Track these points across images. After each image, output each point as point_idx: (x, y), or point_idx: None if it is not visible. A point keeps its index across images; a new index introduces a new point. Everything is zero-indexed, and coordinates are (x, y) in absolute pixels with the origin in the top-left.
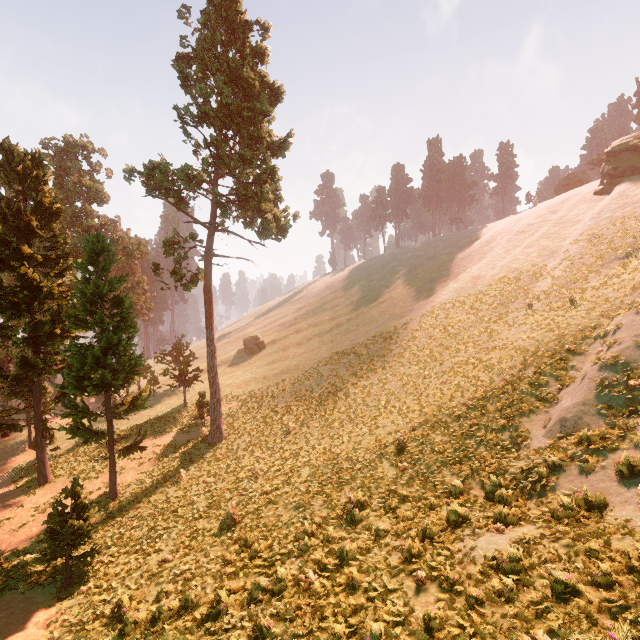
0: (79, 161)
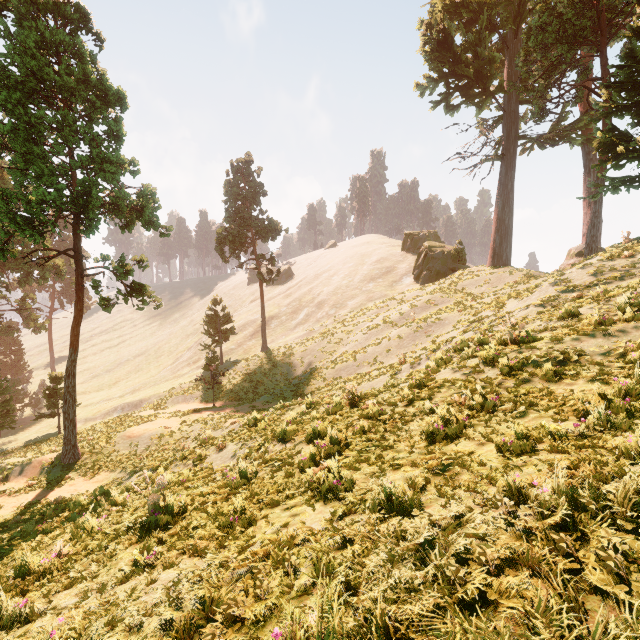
0: None
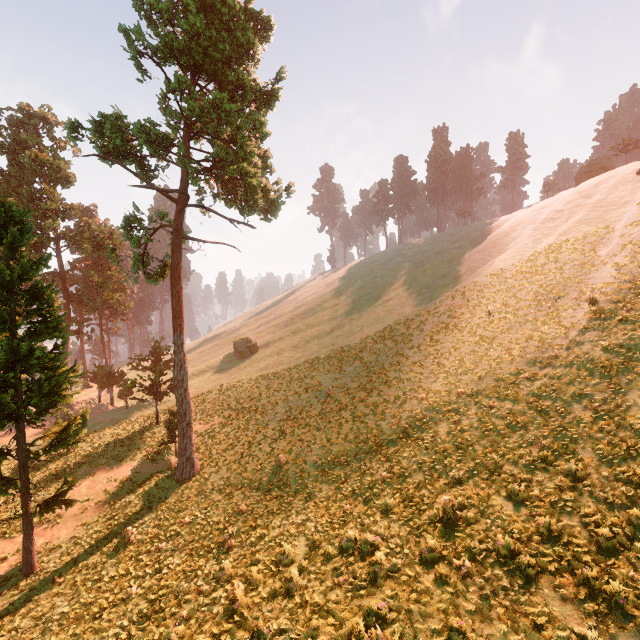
0: (40, 136)
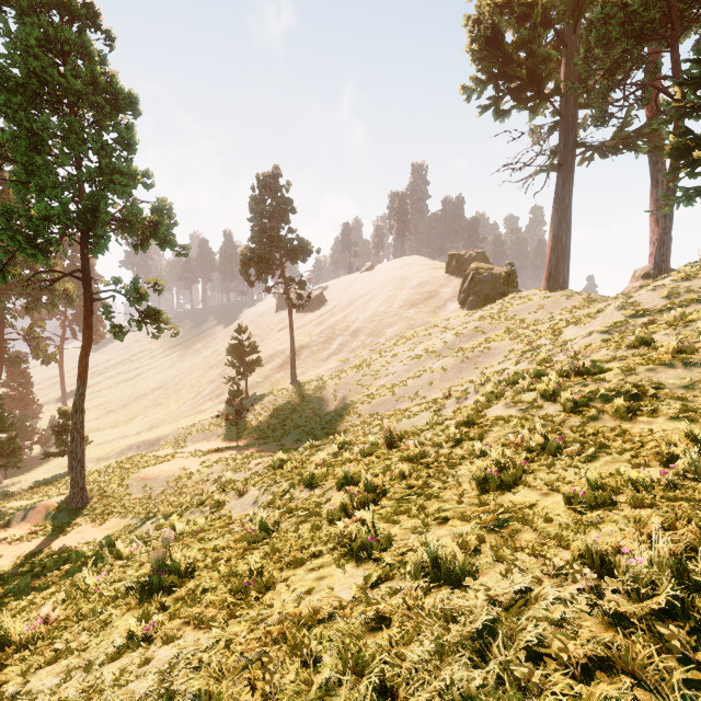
0: None
